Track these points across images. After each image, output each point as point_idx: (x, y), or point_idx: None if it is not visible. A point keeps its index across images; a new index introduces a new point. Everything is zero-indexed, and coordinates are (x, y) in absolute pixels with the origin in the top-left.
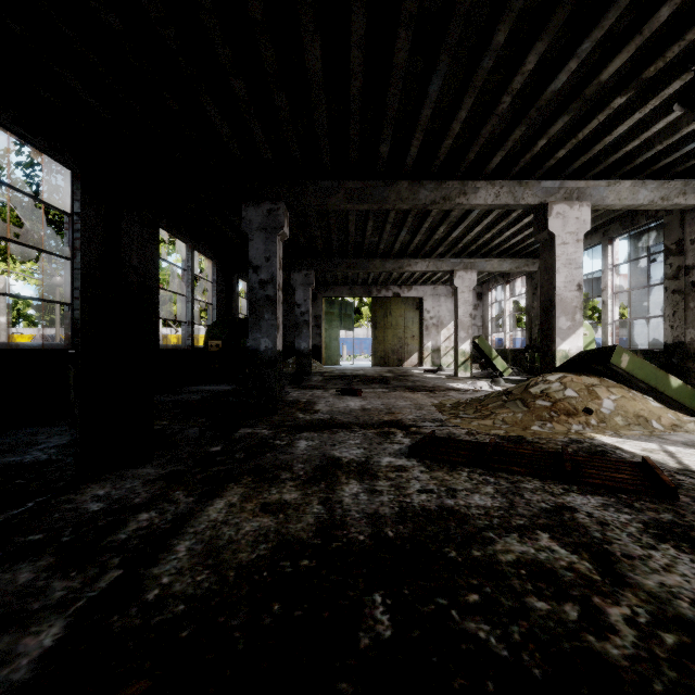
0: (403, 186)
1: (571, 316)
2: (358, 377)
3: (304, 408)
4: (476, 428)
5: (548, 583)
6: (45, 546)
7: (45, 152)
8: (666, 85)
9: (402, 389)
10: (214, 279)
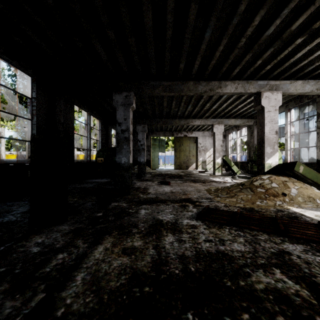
0: (190, 84)
1: (272, 146)
2: (168, 175)
3: (143, 191)
4: (228, 203)
5: (287, 306)
6: (5, 276)
7: (18, 68)
8: None
9: (189, 181)
10: (100, 129)
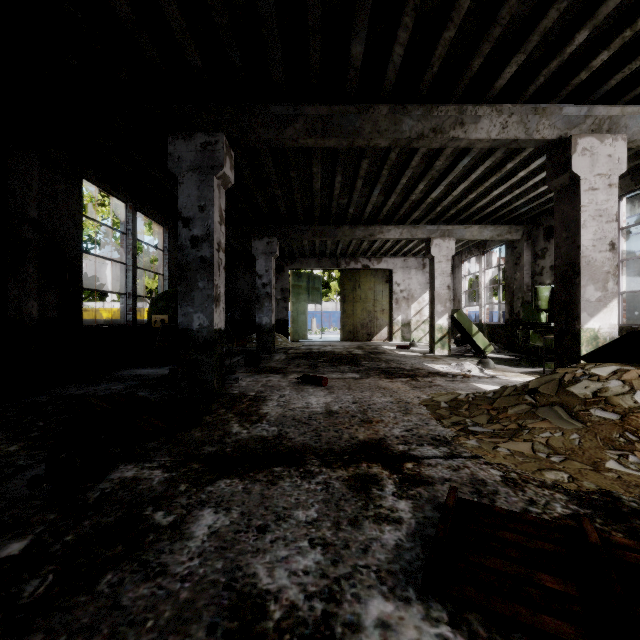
0: (381, 112)
1: (602, 284)
2: (325, 355)
3: (246, 411)
4: (513, 464)
5: None
6: None
7: None
8: None
9: (376, 373)
10: (165, 247)
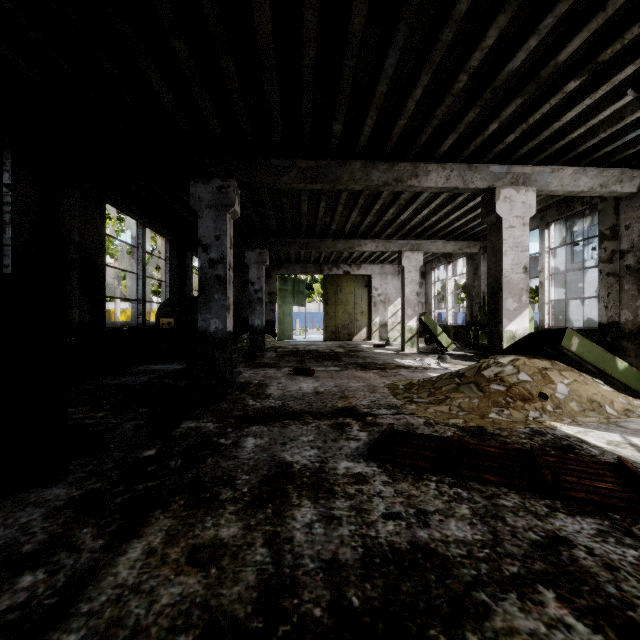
0: (356, 166)
1: (518, 298)
2: (311, 353)
3: (255, 393)
4: (433, 416)
5: None
6: None
7: None
8: (619, 70)
9: (353, 367)
10: (167, 257)
